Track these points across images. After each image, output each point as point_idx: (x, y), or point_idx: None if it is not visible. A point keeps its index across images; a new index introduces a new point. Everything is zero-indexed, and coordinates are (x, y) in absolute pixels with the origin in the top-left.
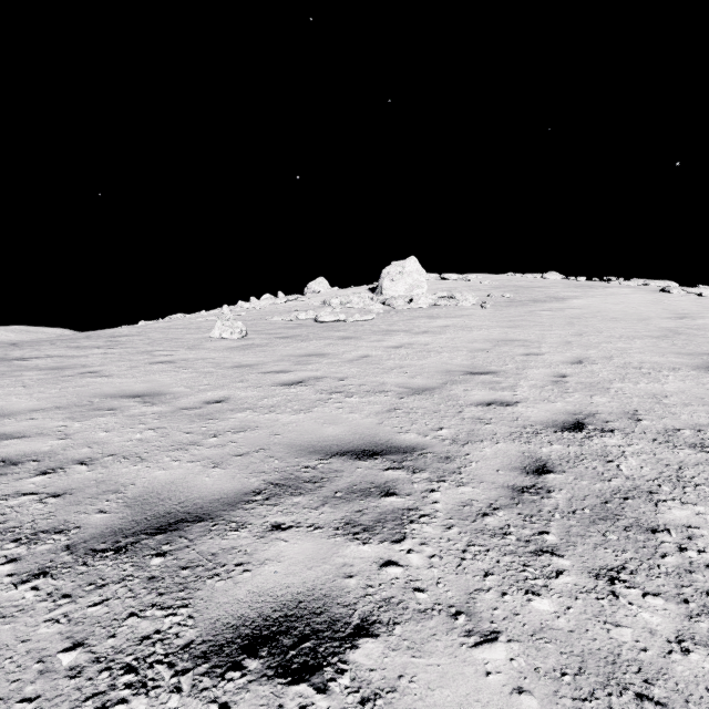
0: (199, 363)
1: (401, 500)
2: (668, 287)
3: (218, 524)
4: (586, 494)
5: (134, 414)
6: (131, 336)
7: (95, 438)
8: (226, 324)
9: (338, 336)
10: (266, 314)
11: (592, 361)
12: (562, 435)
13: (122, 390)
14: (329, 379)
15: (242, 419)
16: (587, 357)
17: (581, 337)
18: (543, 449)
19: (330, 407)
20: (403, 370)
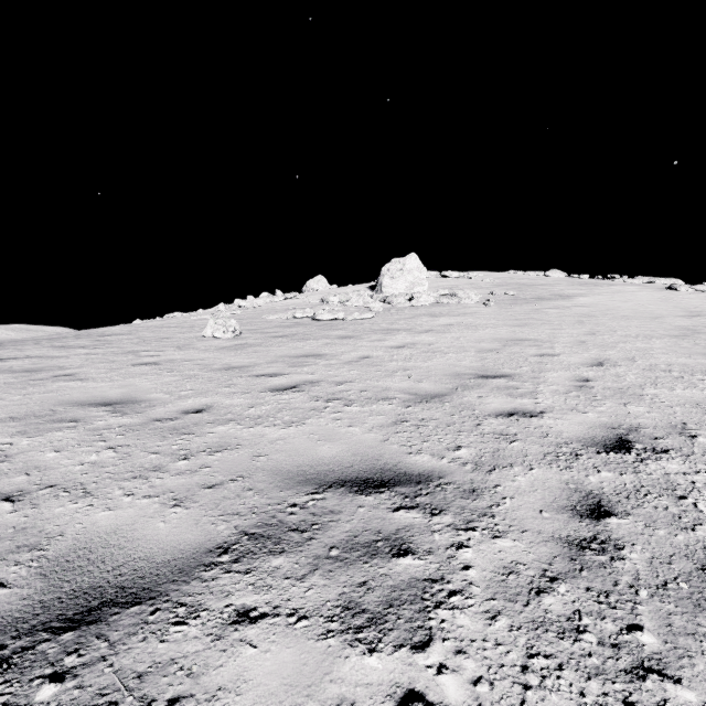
0: (186, 365)
1: (420, 562)
2: (675, 285)
3: (160, 610)
4: (670, 553)
5: (97, 428)
6: (121, 335)
7: (40, 460)
8: (219, 322)
9: (336, 335)
10: (262, 312)
11: (613, 363)
12: (608, 458)
13: (93, 396)
14: (326, 383)
15: (222, 434)
16: (607, 358)
17: (594, 336)
18: (590, 478)
19: (326, 418)
20: (408, 373)
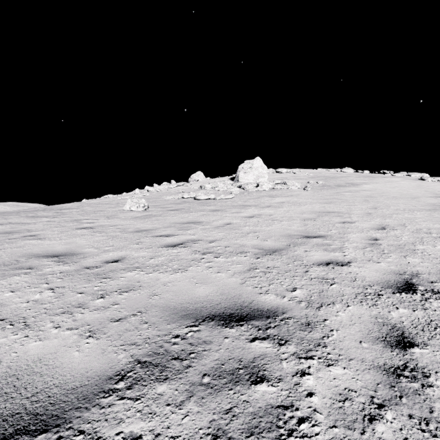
0: (111, 229)
1: (273, 389)
2: (424, 177)
3: (62, 438)
4: None
5: (45, 273)
6: (72, 209)
7: None
8: (134, 201)
9: (209, 209)
10: (163, 194)
11: (392, 228)
12: (401, 297)
13: (46, 250)
14: (202, 241)
15: (129, 278)
16: (387, 224)
17: (376, 210)
18: (392, 313)
19: (202, 266)
20: (256, 234)
